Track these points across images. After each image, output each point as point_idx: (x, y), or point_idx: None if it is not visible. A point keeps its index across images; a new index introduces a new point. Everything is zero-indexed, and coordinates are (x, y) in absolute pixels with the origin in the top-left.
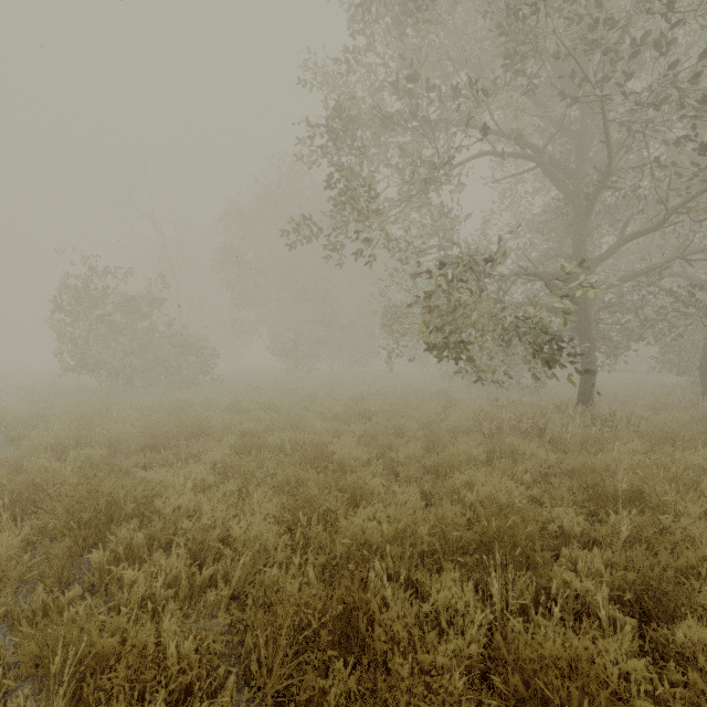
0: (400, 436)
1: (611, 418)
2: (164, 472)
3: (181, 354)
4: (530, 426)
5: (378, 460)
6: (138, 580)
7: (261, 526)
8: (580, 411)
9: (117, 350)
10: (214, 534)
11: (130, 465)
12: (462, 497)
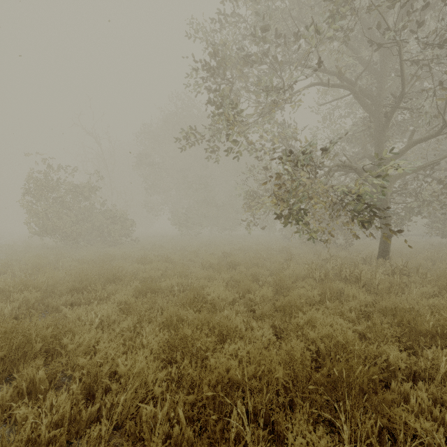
0: (256, 280)
1: (405, 268)
2: (79, 311)
3: (111, 223)
4: (349, 275)
5: (240, 299)
6: (27, 421)
7: (143, 363)
8: (381, 263)
9: (67, 221)
10: (105, 370)
11: (60, 304)
12: (305, 333)
